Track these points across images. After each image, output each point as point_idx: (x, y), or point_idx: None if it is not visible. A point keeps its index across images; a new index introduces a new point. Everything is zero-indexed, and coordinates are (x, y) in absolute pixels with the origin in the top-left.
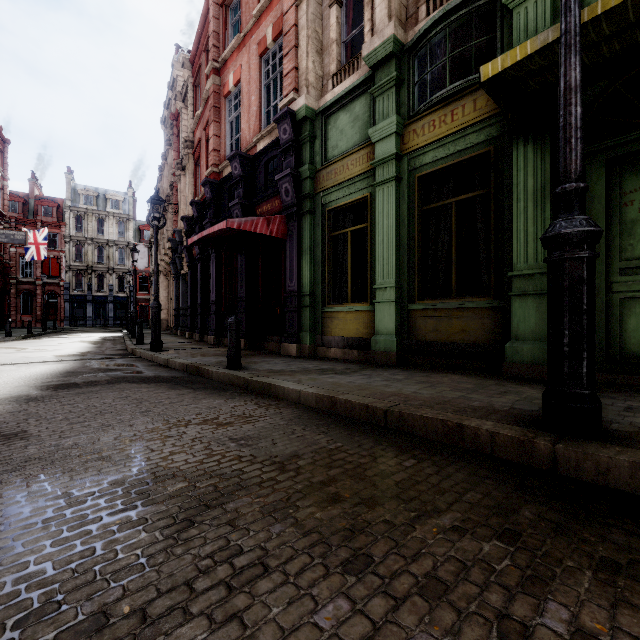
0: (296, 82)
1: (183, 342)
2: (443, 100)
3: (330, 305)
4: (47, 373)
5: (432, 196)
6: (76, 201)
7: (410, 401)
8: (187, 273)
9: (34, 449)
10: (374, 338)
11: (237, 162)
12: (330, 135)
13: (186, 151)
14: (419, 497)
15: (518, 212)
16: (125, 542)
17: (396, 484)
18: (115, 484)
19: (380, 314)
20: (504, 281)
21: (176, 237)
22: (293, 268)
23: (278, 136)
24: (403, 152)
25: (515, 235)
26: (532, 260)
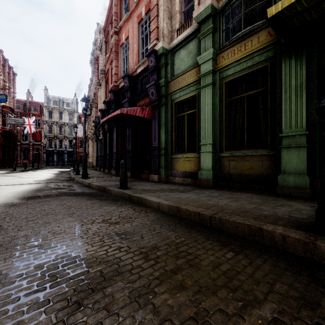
0: (157, 35)
1: (99, 173)
2: (239, 38)
3: (175, 154)
4: (26, 190)
5: (233, 93)
6: (49, 103)
7: (224, 210)
8: (102, 138)
9: (0, 238)
10: (200, 172)
11: (126, 79)
12: (175, 62)
13: (101, 76)
14: (241, 286)
15: (285, 99)
16: (28, 324)
17: (223, 273)
18: (38, 267)
19: (203, 159)
20: (276, 139)
21: (96, 120)
22: (156, 134)
23: (148, 64)
24: (216, 69)
25: (283, 113)
26: (294, 127)
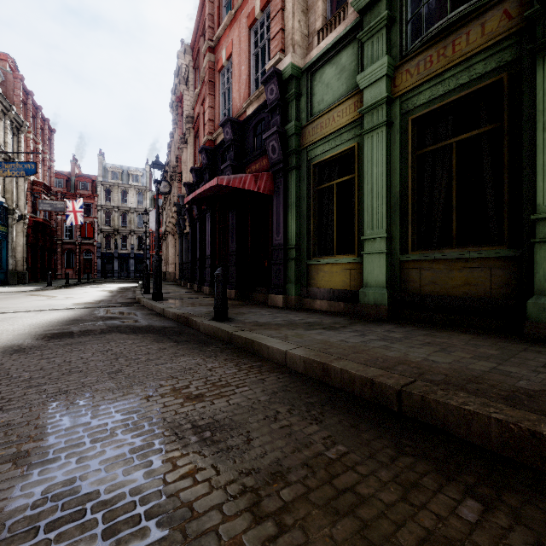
0: (282, 43)
1: (183, 292)
2: (442, 31)
3: (316, 257)
4: (55, 320)
5: (427, 140)
6: (106, 177)
7: (427, 375)
8: (189, 232)
9: None
10: (362, 290)
11: (228, 127)
12: (316, 91)
13: (187, 126)
14: None
15: (545, 143)
16: None
17: None
18: None
19: (369, 266)
20: (522, 226)
21: (180, 201)
22: (279, 222)
23: (265, 99)
24: (394, 95)
25: (540, 171)
26: None
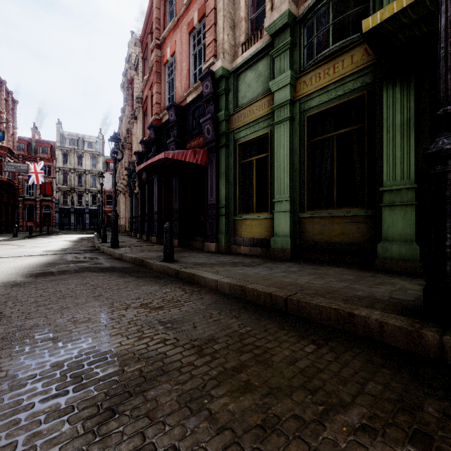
0: (215, 50)
1: (135, 241)
2: (327, 57)
3: (240, 214)
4: (34, 264)
5: (318, 131)
6: (63, 143)
7: (305, 290)
8: (138, 192)
9: (1, 329)
10: (273, 239)
11: (172, 111)
12: (240, 88)
13: (137, 105)
14: (323, 387)
15: (388, 141)
16: (47, 436)
17: (301, 372)
18: (56, 366)
19: (278, 221)
20: (376, 195)
21: (131, 167)
22: (213, 187)
23: (202, 91)
24: (295, 98)
25: (385, 159)
26: (399, 178)
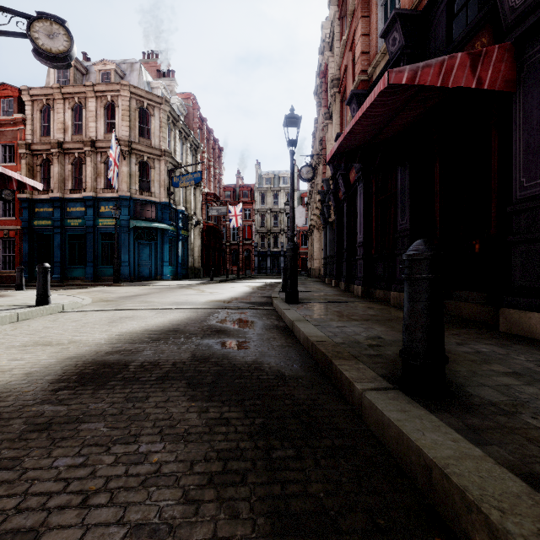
0: None
1: (327, 291)
2: None
3: None
4: (153, 329)
5: None
6: (261, 184)
7: None
8: (334, 220)
9: None
10: None
11: (396, 29)
12: None
13: (332, 91)
14: None
15: None
16: None
17: None
18: None
19: None
20: None
21: (324, 187)
22: (539, 144)
23: None
24: None
25: None
26: None
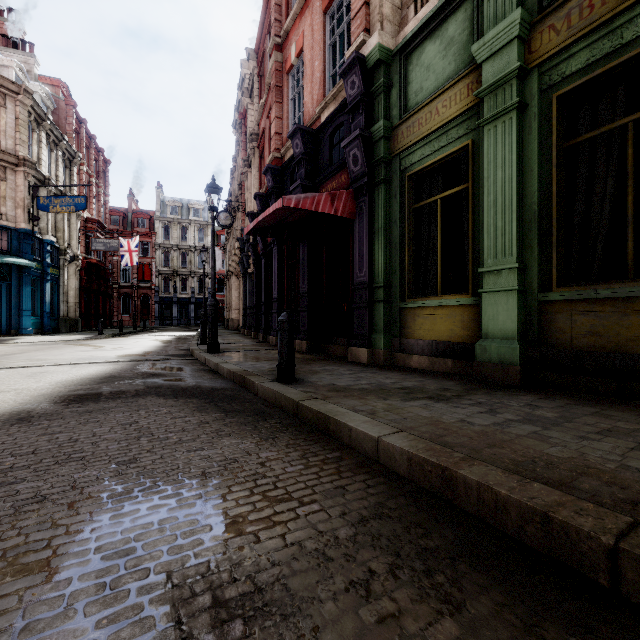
0: (367, 21)
1: (246, 342)
2: None
3: (412, 299)
4: (88, 377)
5: (581, 125)
6: (164, 212)
7: None
8: (253, 271)
9: None
10: (481, 344)
11: (298, 138)
12: (411, 77)
13: (251, 145)
14: None
15: None
16: None
17: None
18: None
19: (490, 309)
20: None
21: (243, 235)
22: (363, 254)
23: (345, 97)
24: (530, 65)
25: None
26: None
